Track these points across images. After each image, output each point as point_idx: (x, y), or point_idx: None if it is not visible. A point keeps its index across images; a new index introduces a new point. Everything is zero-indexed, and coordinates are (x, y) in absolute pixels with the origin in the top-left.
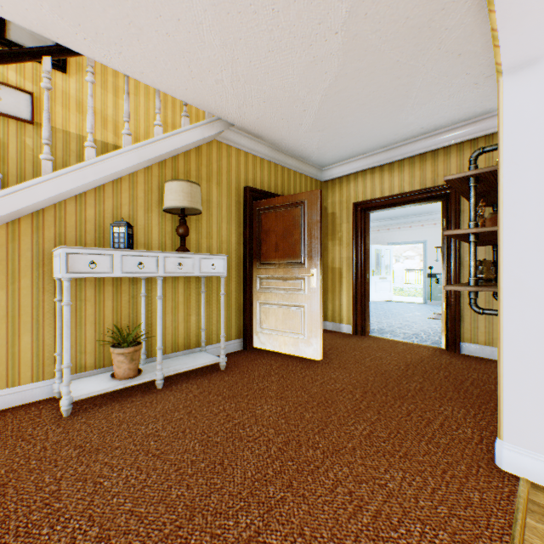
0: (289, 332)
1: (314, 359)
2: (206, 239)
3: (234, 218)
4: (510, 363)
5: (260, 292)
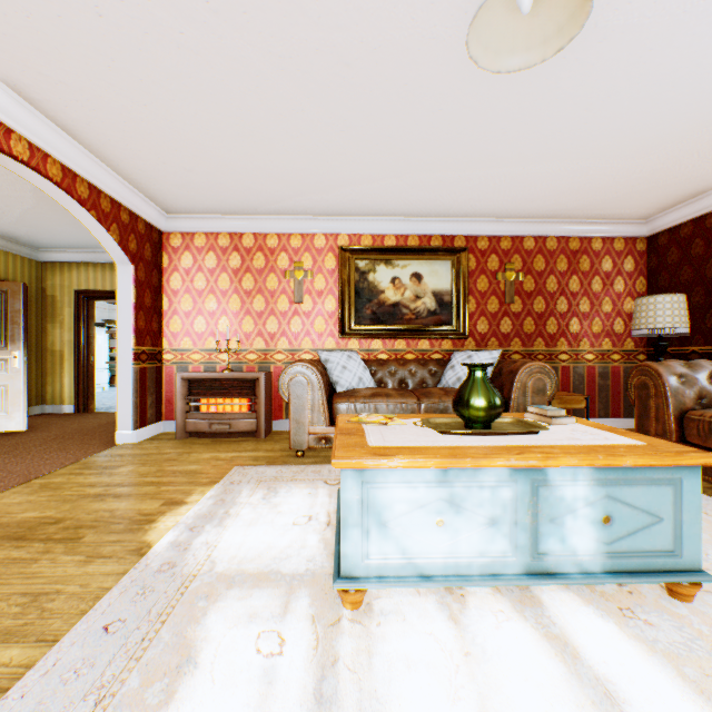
0: None
1: (19, 430)
2: None
3: None
4: (121, 395)
5: None
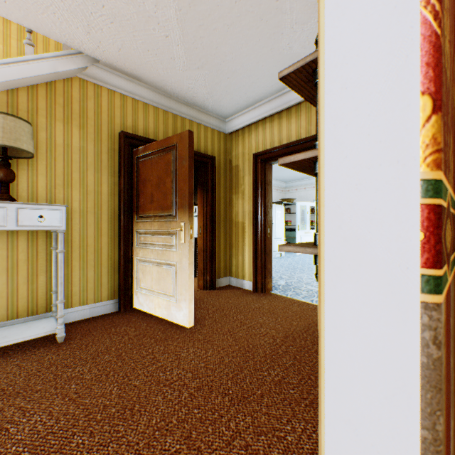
0: (163, 294)
1: (184, 326)
2: (62, 188)
3: (105, 166)
4: (338, 431)
5: (139, 248)
